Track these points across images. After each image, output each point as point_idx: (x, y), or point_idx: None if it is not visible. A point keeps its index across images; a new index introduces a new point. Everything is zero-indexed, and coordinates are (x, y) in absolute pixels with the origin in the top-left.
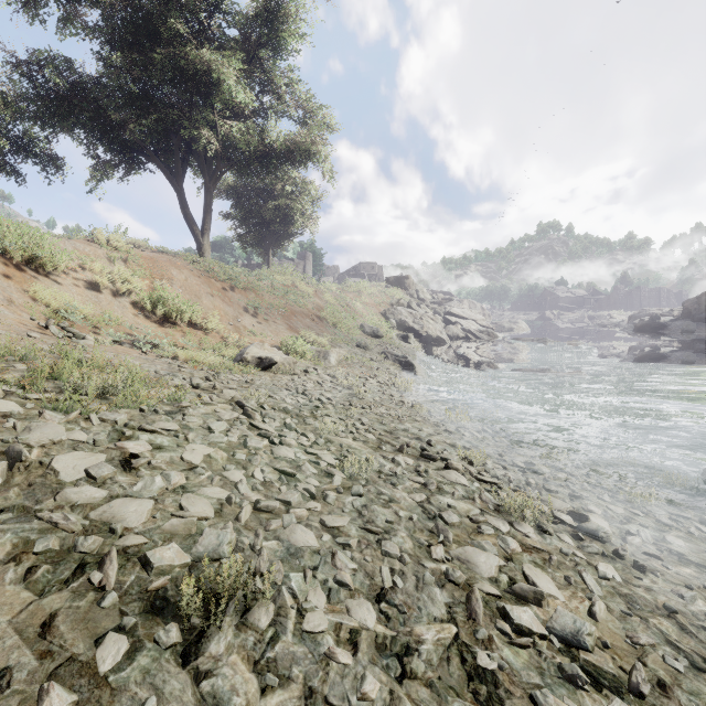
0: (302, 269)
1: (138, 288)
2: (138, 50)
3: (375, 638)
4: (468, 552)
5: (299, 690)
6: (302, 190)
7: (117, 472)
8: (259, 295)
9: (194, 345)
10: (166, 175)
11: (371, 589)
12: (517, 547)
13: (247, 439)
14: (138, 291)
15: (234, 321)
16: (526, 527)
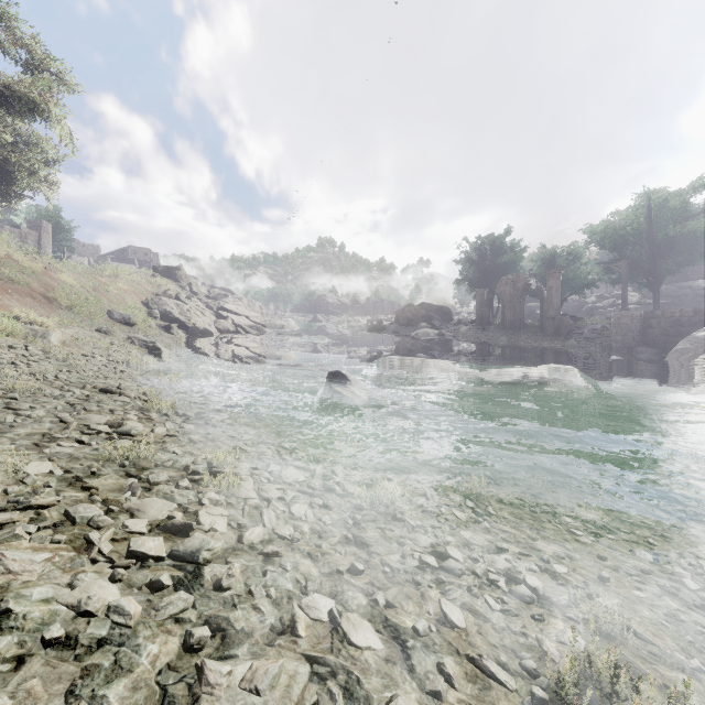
0: (36, 242)
1: None
2: None
3: None
4: (89, 416)
5: None
6: (30, 145)
7: None
8: None
9: None
10: None
11: None
12: (134, 417)
13: None
14: None
15: None
16: (153, 413)
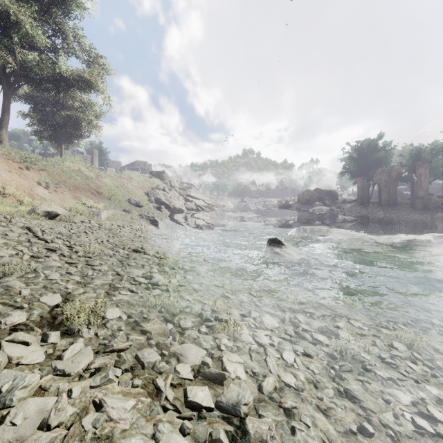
0: (90, 161)
1: None
2: None
3: (77, 282)
4: (132, 270)
5: (42, 286)
6: (88, 107)
7: None
8: (51, 174)
9: None
10: None
11: (81, 275)
12: (156, 271)
13: (31, 239)
14: None
15: (29, 190)
16: (166, 267)
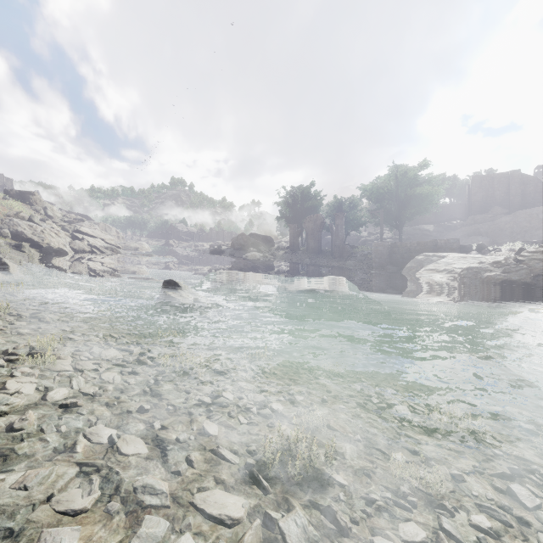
0: None
1: None
2: None
3: None
4: None
5: None
6: None
7: None
8: None
9: None
10: None
11: None
12: None
13: None
14: None
15: None
16: None
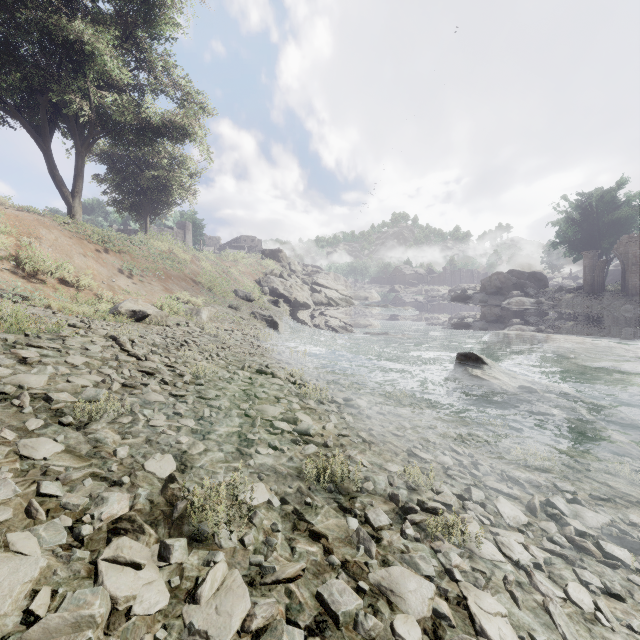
0: (182, 238)
1: (3, 244)
2: None
3: (192, 429)
4: (264, 407)
5: (144, 440)
6: (181, 164)
7: (16, 365)
8: (135, 258)
9: (67, 300)
10: (30, 134)
11: (195, 417)
12: (298, 407)
13: (119, 355)
14: (3, 247)
15: (108, 281)
16: (310, 401)
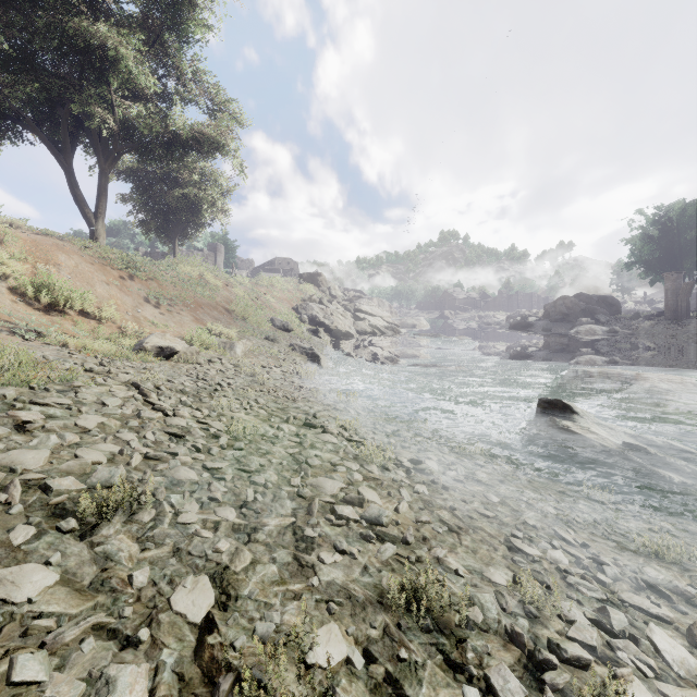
0: (213, 261)
1: (17, 272)
2: (14, 6)
3: (233, 525)
4: (320, 480)
5: (170, 549)
6: (212, 180)
7: (11, 433)
8: (162, 285)
9: (87, 334)
10: (50, 150)
11: (236, 502)
12: (360, 478)
13: (141, 411)
14: (17, 276)
15: (133, 311)
16: (373, 467)
